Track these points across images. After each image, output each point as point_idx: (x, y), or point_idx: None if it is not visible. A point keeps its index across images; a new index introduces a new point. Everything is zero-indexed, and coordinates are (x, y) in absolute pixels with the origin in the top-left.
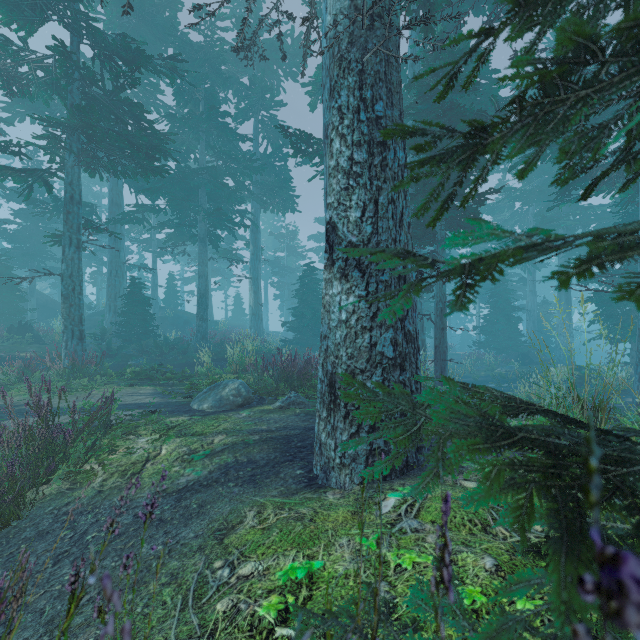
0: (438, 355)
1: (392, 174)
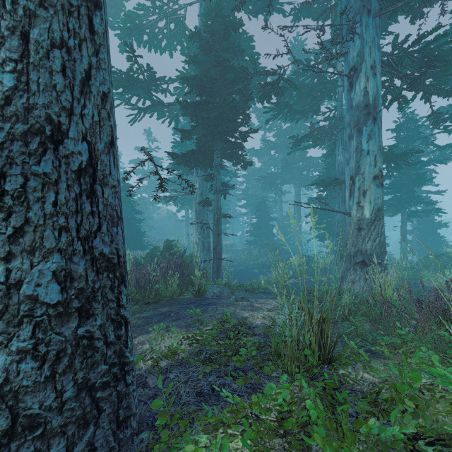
0: (215, 255)
1: (64, 3)
